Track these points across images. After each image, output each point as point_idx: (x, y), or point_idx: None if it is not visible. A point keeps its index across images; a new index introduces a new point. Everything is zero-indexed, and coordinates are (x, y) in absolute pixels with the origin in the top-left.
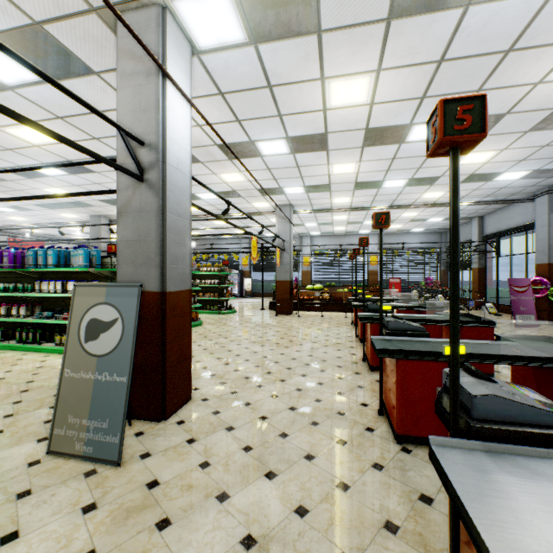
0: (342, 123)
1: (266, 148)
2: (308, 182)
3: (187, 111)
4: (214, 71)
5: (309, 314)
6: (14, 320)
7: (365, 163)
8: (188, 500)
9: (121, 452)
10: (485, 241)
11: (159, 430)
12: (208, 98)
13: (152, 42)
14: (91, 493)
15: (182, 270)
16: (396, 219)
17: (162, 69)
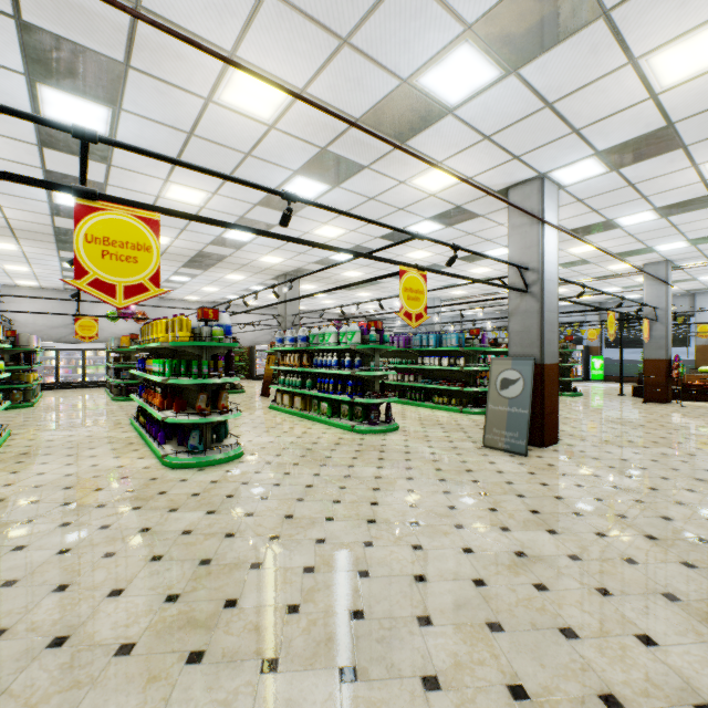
0: None
1: (626, 220)
2: (694, 236)
3: (555, 235)
4: (575, 191)
5: (701, 405)
6: (407, 384)
7: None
8: (575, 472)
9: (527, 450)
10: None
11: (541, 451)
12: (566, 205)
13: (534, 203)
14: (518, 461)
15: (552, 349)
16: None
17: (543, 221)
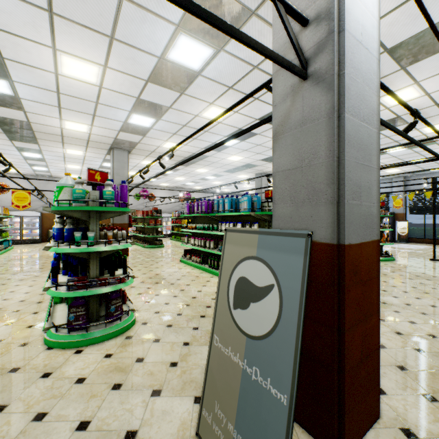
0: None
1: None
2: None
3: None
4: None
5: None
6: (207, 250)
7: None
8: None
9: None
10: None
11: None
12: None
13: None
14: None
15: (366, 208)
16: None
17: None
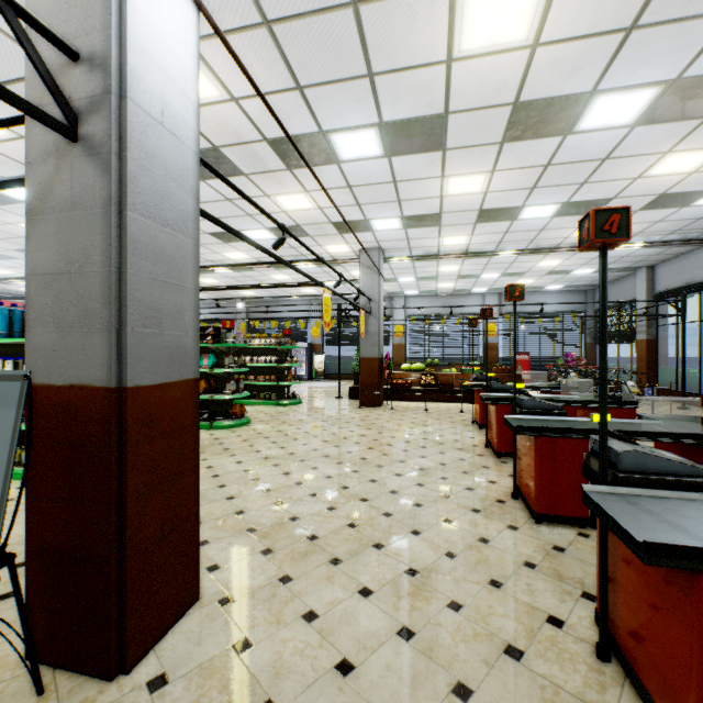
0: (476, 91)
1: (346, 145)
2: (409, 210)
3: (189, 14)
4: None
5: (407, 405)
6: None
7: (501, 175)
8: None
9: None
10: (664, 300)
11: None
12: (244, 34)
13: None
14: None
15: (175, 338)
16: (527, 271)
17: None
